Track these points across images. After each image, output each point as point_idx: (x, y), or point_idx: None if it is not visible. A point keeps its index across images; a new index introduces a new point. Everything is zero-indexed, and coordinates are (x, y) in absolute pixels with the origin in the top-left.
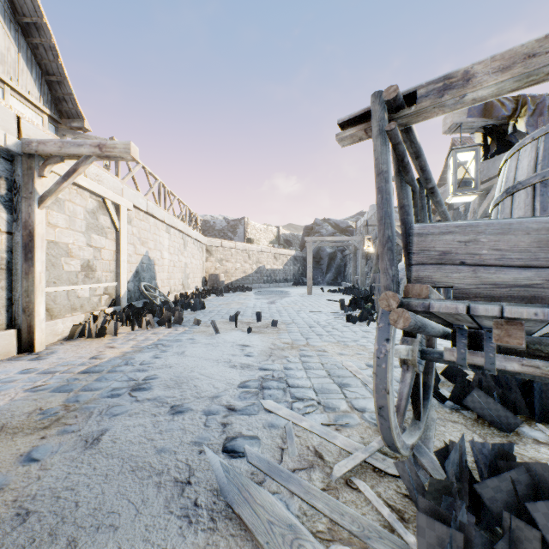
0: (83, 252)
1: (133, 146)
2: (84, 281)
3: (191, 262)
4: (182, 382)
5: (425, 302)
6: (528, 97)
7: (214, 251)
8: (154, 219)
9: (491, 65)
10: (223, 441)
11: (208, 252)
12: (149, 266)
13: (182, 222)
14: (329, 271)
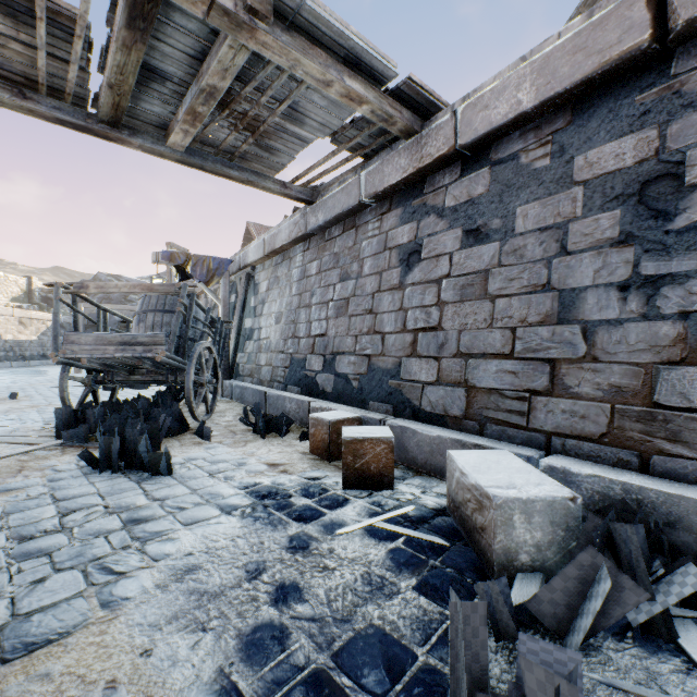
0: None
1: None
2: None
3: None
4: None
5: (65, 355)
6: (194, 256)
7: None
8: None
9: (94, 285)
10: None
11: None
12: None
13: None
14: None
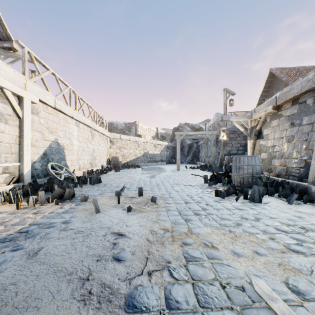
0: None
1: None
2: None
3: (98, 149)
4: None
5: None
6: None
7: (115, 142)
8: (64, 114)
9: None
10: None
11: (111, 142)
12: (58, 150)
13: (90, 120)
14: (189, 155)
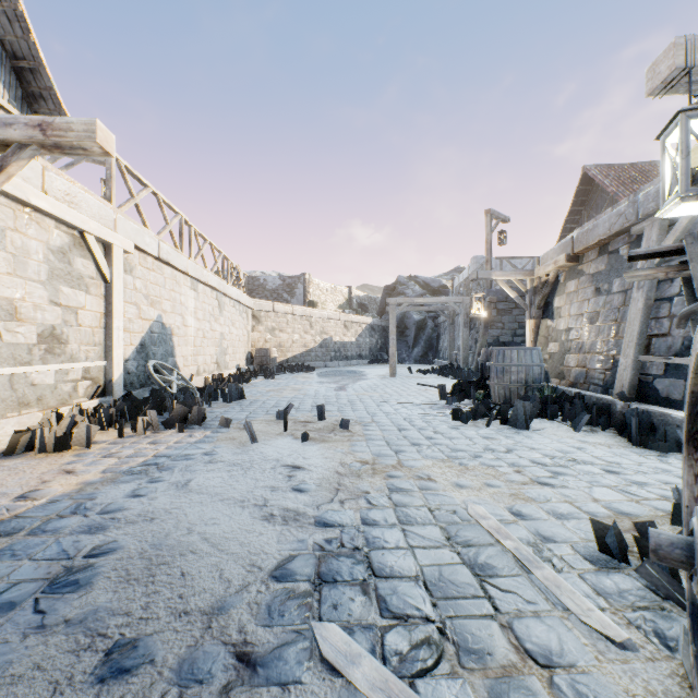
0: (43, 314)
1: (102, 128)
2: (44, 360)
3: (230, 332)
4: (160, 562)
5: None
6: None
7: (264, 318)
8: (172, 269)
9: None
10: None
11: (254, 319)
12: (163, 336)
13: (216, 276)
14: (417, 344)
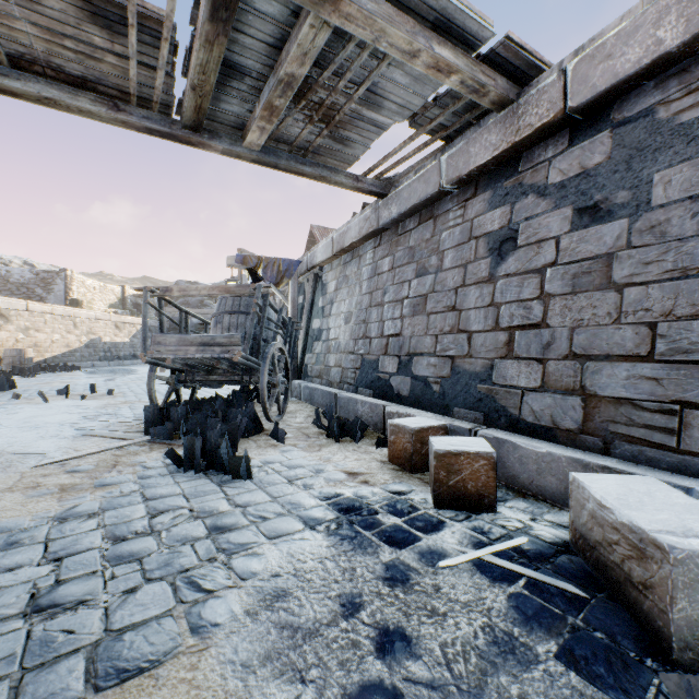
0: None
1: None
2: None
3: None
4: (31, 421)
5: (153, 355)
6: (265, 258)
7: (15, 317)
8: None
9: (177, 289)
10: (75, 429)
11: (2, 318)
12: None
13: None
14: None
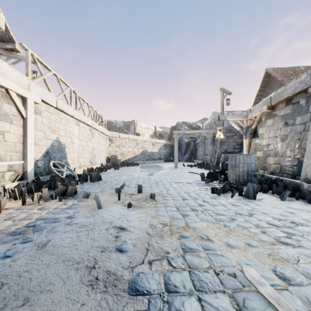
0: None
1: None
2: None
3: (98, 147)
4: None
5: None
6: None
7: (114, 140)
8: (65, 114)
9: None
10: None
11: (110, 141)
12: (60, 148)
13: (90, 119)
14: (186, 153)
